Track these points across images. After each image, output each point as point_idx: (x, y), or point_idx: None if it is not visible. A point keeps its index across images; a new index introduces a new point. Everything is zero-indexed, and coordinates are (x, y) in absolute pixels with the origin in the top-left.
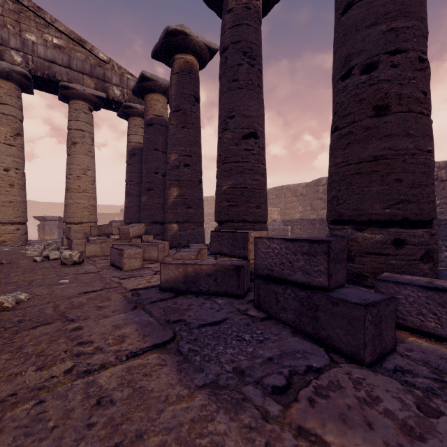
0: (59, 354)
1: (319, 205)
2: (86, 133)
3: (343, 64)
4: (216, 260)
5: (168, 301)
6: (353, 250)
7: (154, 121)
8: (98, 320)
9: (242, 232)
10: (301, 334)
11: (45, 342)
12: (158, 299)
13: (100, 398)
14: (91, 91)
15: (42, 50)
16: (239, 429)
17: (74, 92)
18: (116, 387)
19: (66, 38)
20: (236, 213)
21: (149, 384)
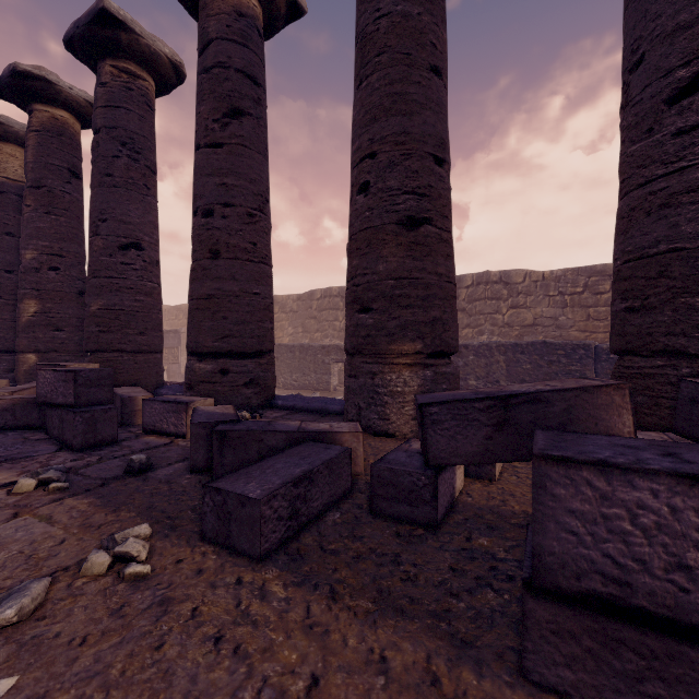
0: None
1: (313, 326)
2: None
3: (194, 202)
4: (25, 395)
5: None
6: (193, 380)
7: (3, 187)
8: None
9: (62, 365)
10: (58, 444)
11: None
12: None
13: None
14: None
15: None
16: None
17: None
18: None
19: None
20: (108, 341)
21: None
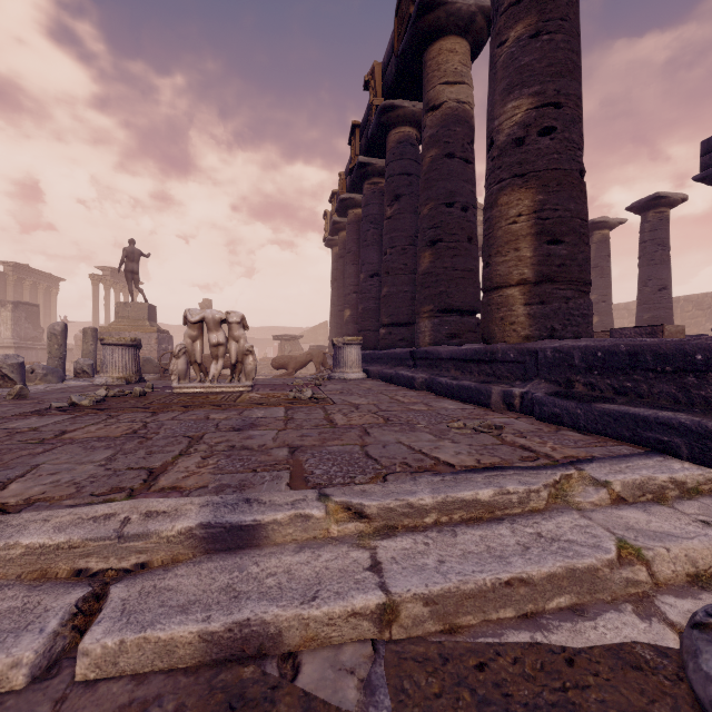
0: None
1: None
2: None
3: None
4: None
5: None
6: None
7: None
8: None
9: None
10: None
11: None
12: None
13: None
14: None
15: (479, 230)
16: None
17: None
18: None
19: None
20: None
21: None
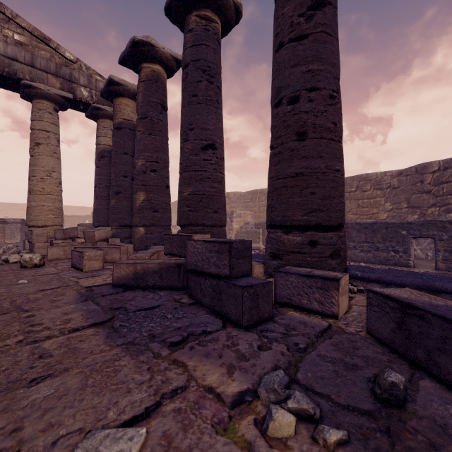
0: (13, 332)
1: None
2: (51, 133)
3: (276, 94)
4: (163, 260)
5: (117, 294)
6: (281, 250)
7: (122, 125)
8: (50, 309)
9: (187, 236)
10: (213, 313)
11: (1, 326)
12: (109, 294)
13: (42, 354)
14: (56, 91)
15: (2, 46)
16: (135, 363)
17: (37, 91)
18: (55, 348)
19: (28, 35)
20: (195, 217)
21: (82, 345)
